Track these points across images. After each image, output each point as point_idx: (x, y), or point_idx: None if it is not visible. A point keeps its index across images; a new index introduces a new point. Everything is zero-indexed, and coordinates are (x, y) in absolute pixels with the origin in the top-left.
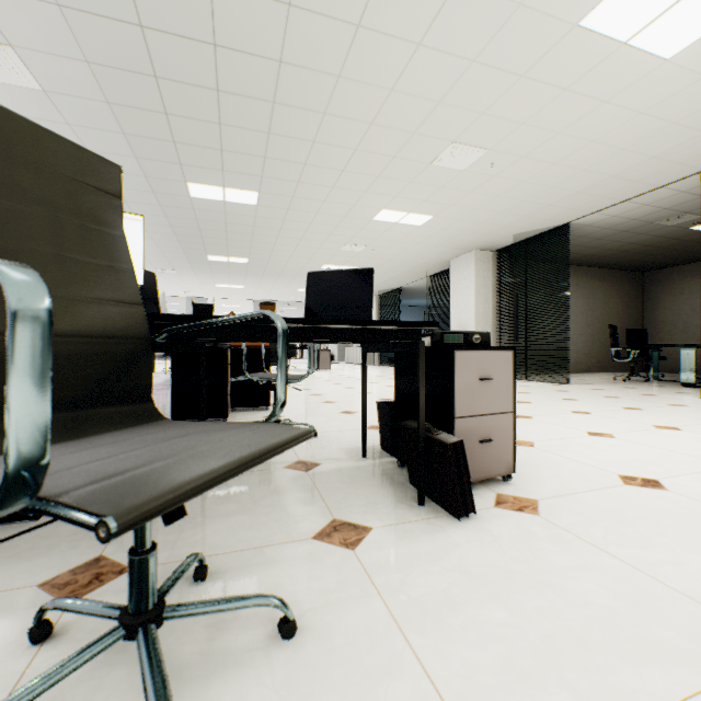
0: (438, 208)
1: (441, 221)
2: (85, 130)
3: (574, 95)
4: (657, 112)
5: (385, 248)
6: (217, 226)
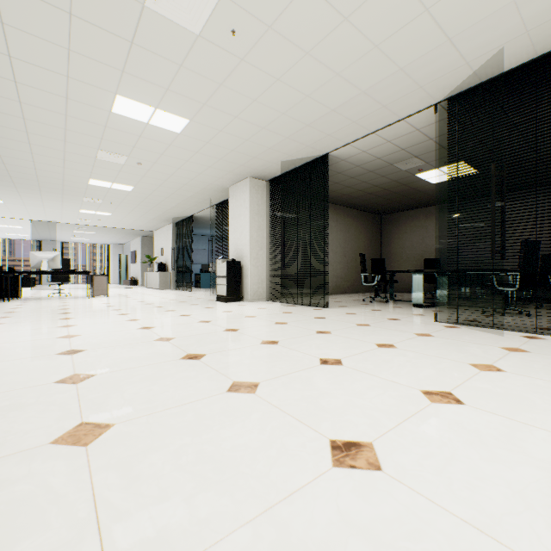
0: (191, 107)
1: (202, 130)
2: None
3: None
4: None
5: (152, 162)
6: None
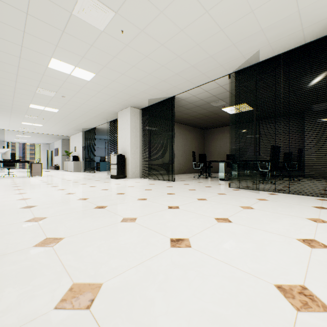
0: (96, 67)
1: (103, 80)
2: None
3: None
4: (215, 14)
5: (71, 96)
6: None
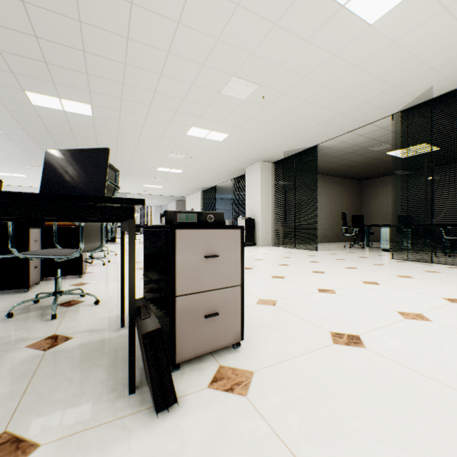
0: (231, 129)
1: (235, 139)
2: None
3: (313, 46)
4: (366, 67)
5: (199, 156)
6: (64, 131)
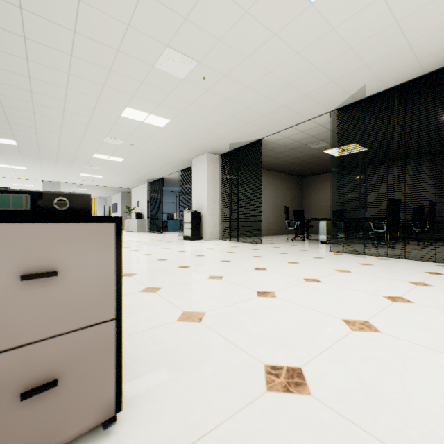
0: (172, 113)
1: (178, 126)
2: None
3: (253, 20)
4: (307, 55)
5: (140, 144)
6: None
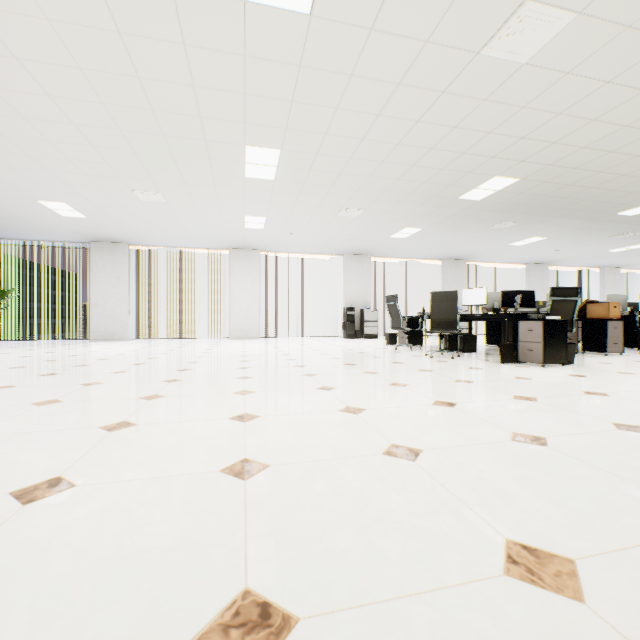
0: None
1: None
2: (543, 223)
3: None
4: None
5: None
6: None
